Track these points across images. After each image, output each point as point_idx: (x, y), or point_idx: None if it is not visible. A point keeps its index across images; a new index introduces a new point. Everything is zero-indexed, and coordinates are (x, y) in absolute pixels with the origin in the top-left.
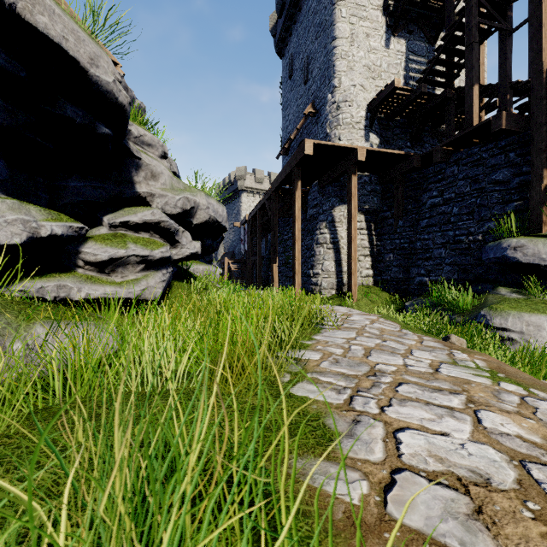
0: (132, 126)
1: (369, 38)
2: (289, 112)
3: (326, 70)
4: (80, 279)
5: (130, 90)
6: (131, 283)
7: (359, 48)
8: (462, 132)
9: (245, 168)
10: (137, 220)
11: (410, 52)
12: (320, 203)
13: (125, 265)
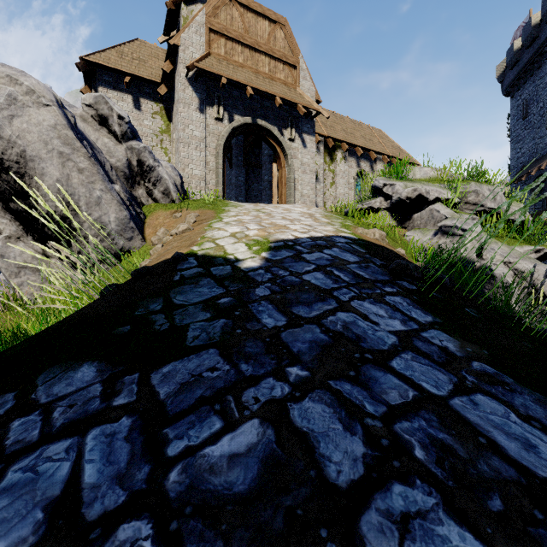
0: None
1: None
2: (521, 146)
3: None
4: None
5: None
6: None
7: None
8: None
9: None
10: None
11: None
12: None
13: None
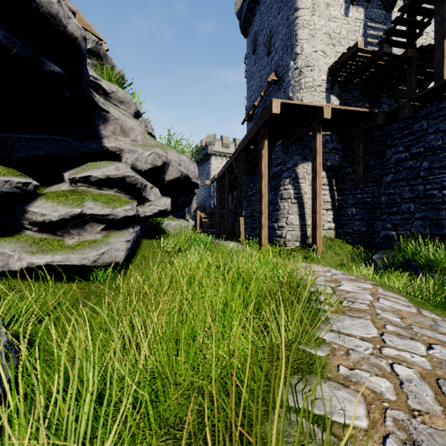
0: (103, 81)
1: (329, 8)
2: (253, 83)
3: (289, 40)
4: (24, 244)
5: (109, 57)
6: (87, 246)
7: (320, 17)
8: (434, 85)
9: (214, 135)
10: (99, 175)
11: (368, 19)
12: (284, 162)
13: (82, 225)
